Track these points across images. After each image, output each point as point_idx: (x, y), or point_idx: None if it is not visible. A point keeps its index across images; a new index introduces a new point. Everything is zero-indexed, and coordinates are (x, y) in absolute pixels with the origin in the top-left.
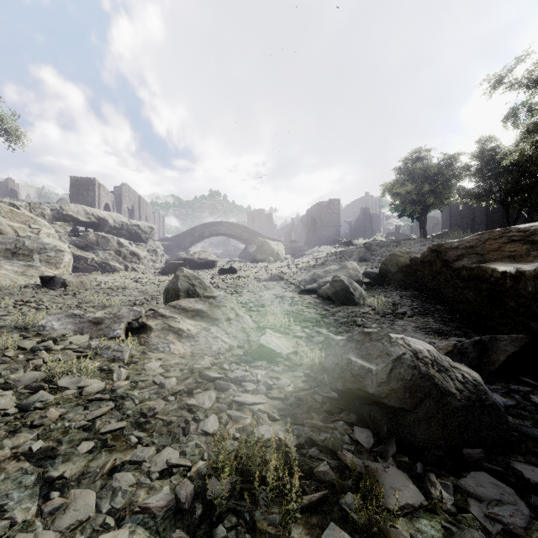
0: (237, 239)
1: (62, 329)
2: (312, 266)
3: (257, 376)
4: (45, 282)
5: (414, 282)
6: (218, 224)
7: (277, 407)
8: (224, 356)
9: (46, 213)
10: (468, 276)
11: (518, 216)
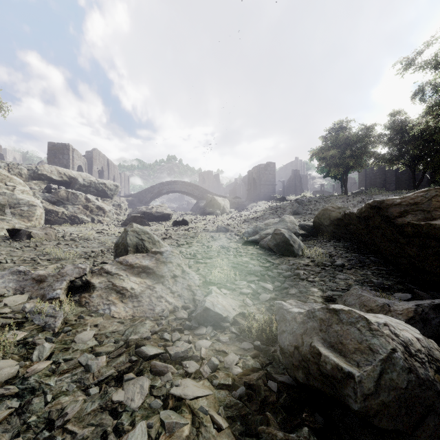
0: (190, 196)
1: (2, 288)
2: (253, 218)
3: (201, 351)
4: (12, 234)
5: (345, 234)
6: (173, 183)
7: (224, 401)
8: (167, 319)
9: (23, 173)
10: (413, 233)
11: (422, 177)
